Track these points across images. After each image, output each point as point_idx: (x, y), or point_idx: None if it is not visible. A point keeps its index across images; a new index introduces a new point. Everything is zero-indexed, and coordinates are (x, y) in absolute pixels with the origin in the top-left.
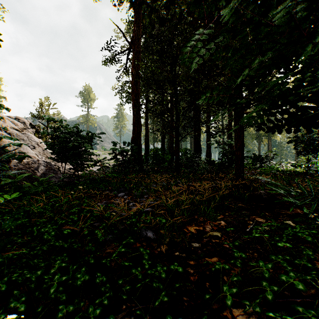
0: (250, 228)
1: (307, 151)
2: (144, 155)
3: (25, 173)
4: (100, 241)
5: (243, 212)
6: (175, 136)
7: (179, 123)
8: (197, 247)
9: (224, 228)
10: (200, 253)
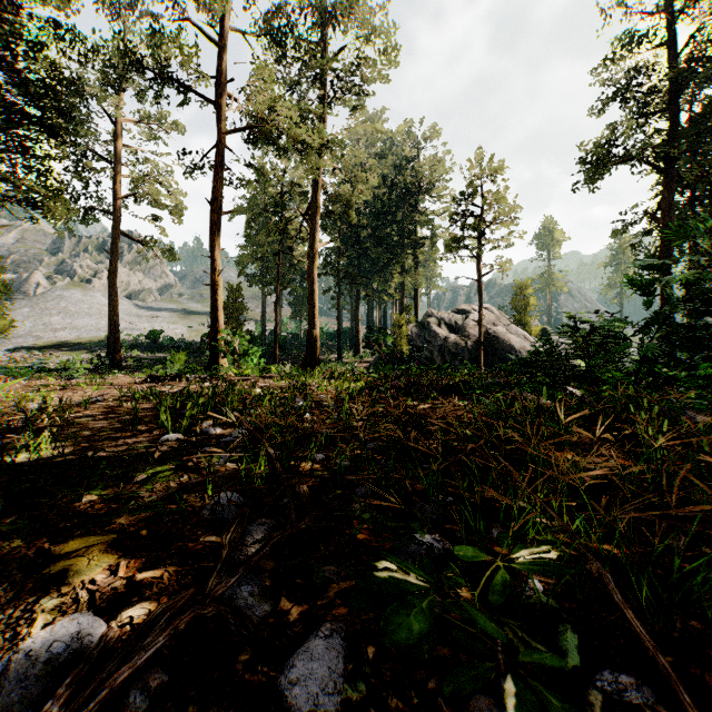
0: None
1: None
2: None
3: None
4: None
5: None
6: None
7: None
8: None
9: None
10: None
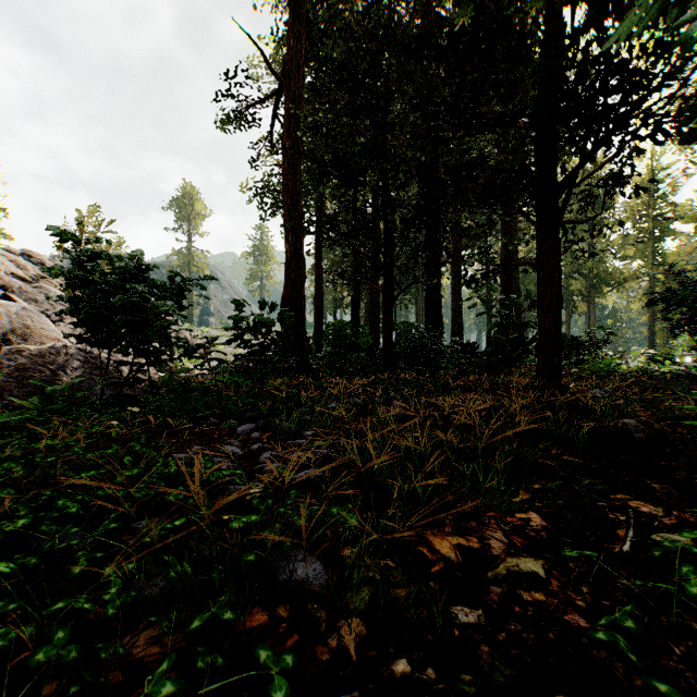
0: (633, 541)
1: (696, 324)
2: (312, 336)
3: (33, 376)
4: (109, 616)
5: (586, 482)
6: (384, 288)
7: (392, 257)
8: (471, 626)
9: (543, 537)
10: (488, 662)
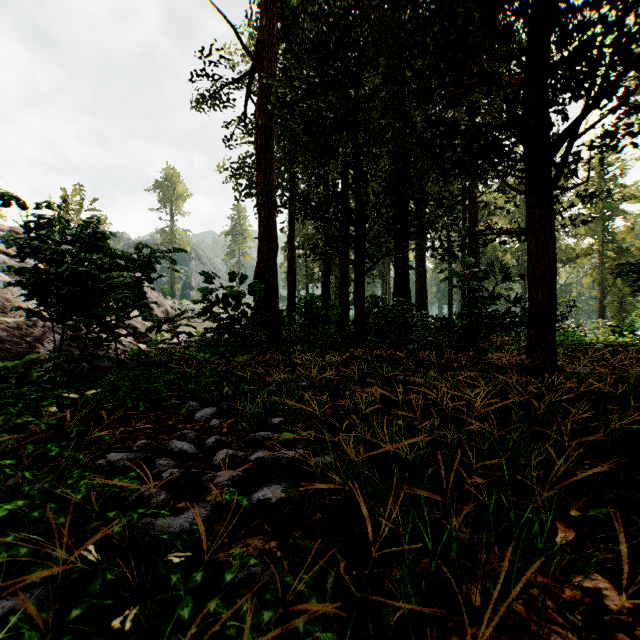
0: None
1: None
2: (285, 309)
3: (10, 348)
4: None
5: None
6: (356, 261)
7: (364, 230)
8: None
9: None
10: None
